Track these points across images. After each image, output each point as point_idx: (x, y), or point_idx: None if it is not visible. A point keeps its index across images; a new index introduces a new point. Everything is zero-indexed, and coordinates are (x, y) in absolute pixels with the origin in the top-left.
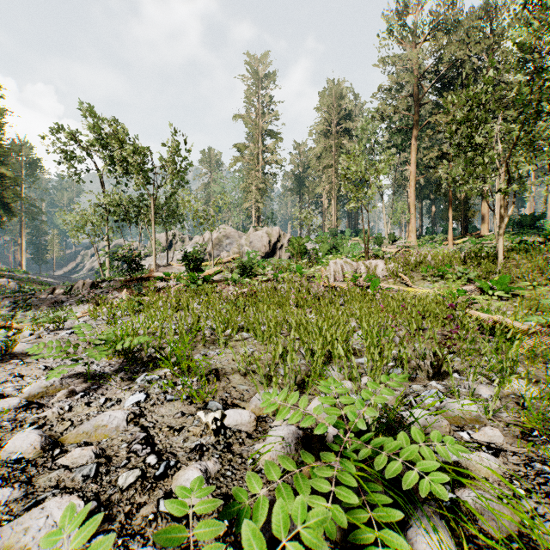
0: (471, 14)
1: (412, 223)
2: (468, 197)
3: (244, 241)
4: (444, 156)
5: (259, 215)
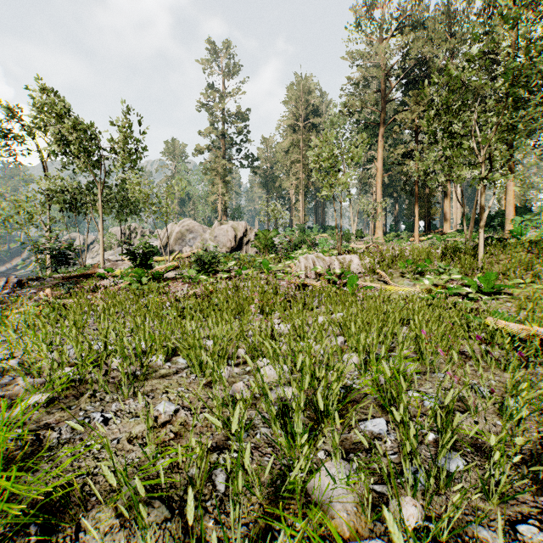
0: (434, 15)
1: (378, 219)
2: (432, 195)
3: (208, 235)
4: (411, 153)
5: (225, 209)
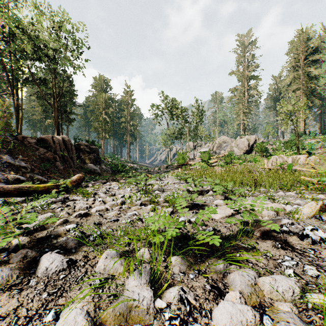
0: None
1: None
2: None
3: (233, 144)
4: None
5: (244, 128)
